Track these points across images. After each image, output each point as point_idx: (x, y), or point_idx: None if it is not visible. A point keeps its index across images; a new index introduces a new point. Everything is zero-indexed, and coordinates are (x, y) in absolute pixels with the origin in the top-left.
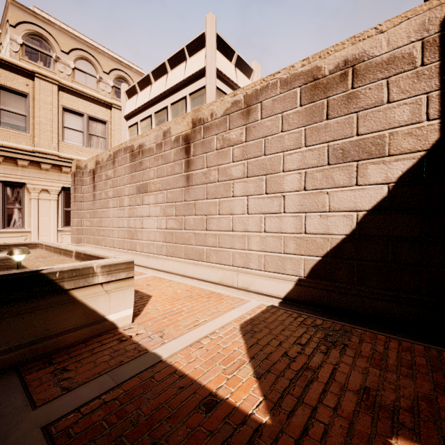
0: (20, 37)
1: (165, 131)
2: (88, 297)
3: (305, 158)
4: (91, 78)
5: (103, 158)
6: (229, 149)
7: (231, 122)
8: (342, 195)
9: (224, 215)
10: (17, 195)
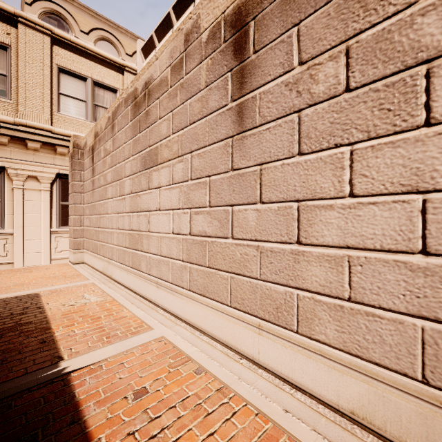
0: (36, 16)
1: (189, 29)
2: None
3: None
4: None
5: (102, 126)
6: None
7: None
8: None
9: (380, 197)
10: None
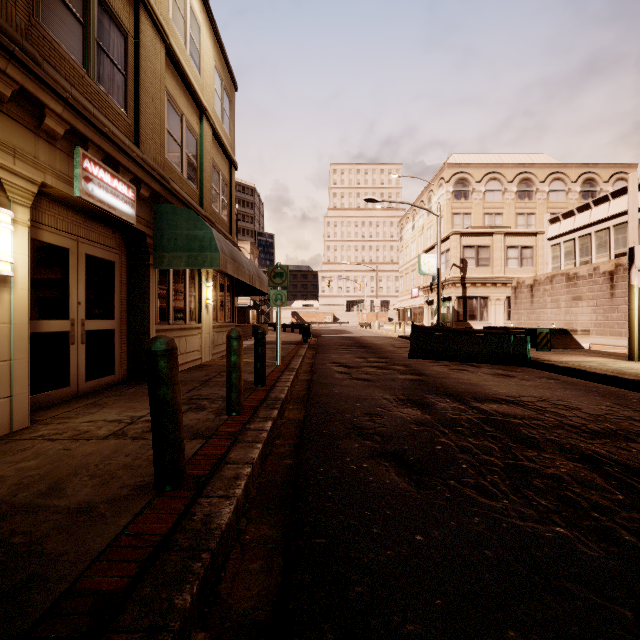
0: (451, 187)
1: (595, 267)
2: (576, 337)
3: None
4: (497, 193)
5: (541, 278)
6: None
7: None
8: None
9: None
10: (485, 303)
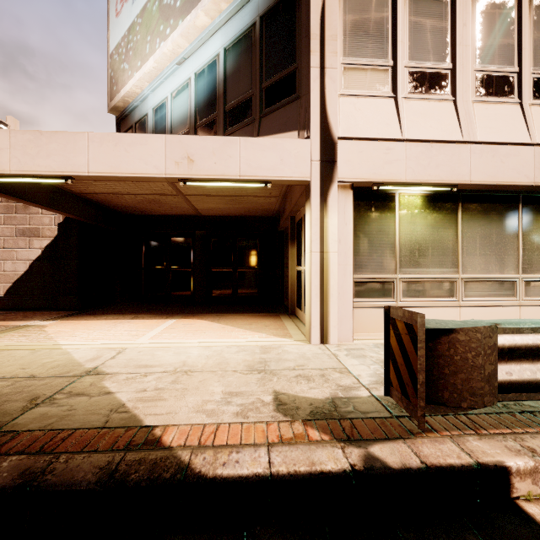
0: None
1: None
2: None
3: (4, 231)
4: None
5: None
6: None
7: None
8: (23, 253)
9: None
10: None
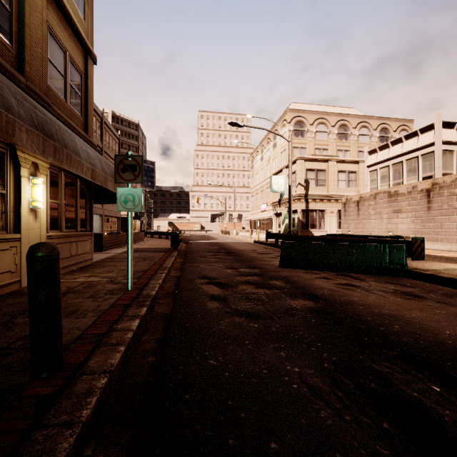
0: (292, 127)
1: (414, 186)
2: None
3: None
4: (324, 134)
5: (366, 196)
6: (453, 196)
7: (455, 186)
8: None
9: (451, 223)
10: (322, 215)
